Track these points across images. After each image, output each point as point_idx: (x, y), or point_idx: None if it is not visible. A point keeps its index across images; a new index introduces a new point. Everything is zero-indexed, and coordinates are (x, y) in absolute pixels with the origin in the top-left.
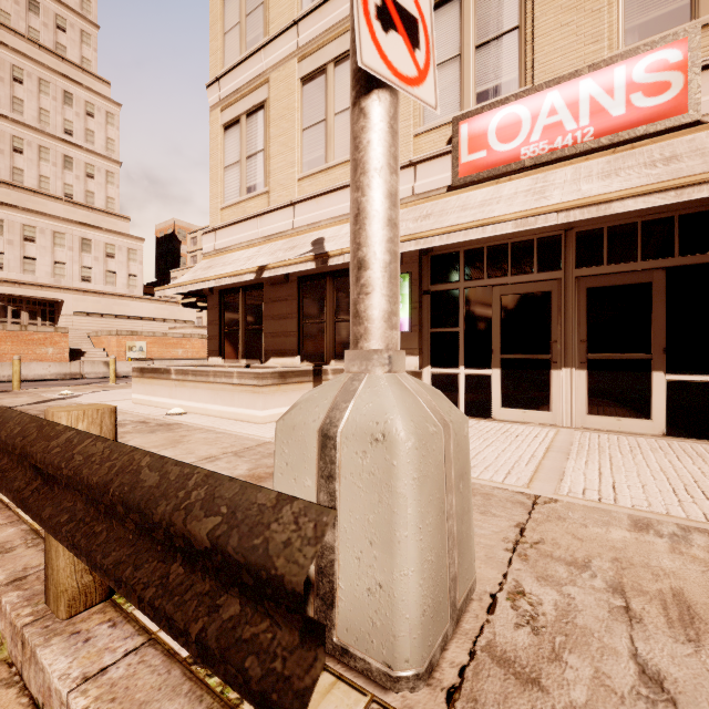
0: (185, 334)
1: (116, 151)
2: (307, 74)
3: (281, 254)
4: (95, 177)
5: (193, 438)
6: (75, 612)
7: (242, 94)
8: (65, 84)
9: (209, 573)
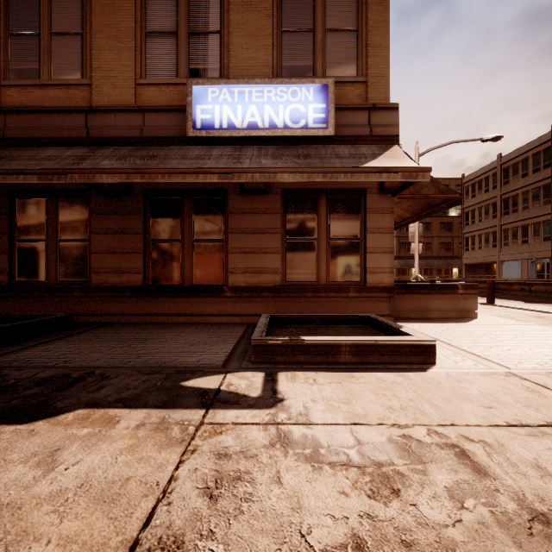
0: None
1: None
2: None
3: None
4: None
5: None
6: None
7: None
8: None
9: None
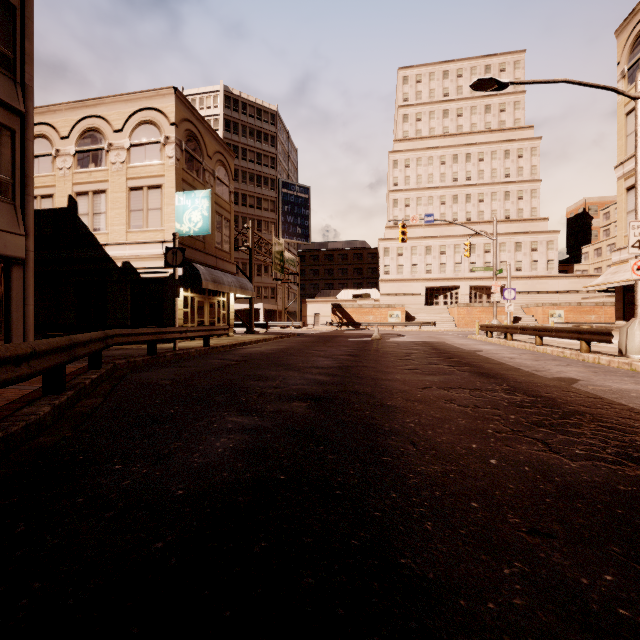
0: (597, 302)
1: (537, 172)
2: None
3: None
4: (523, 198)
5: (604, 347)
6: (585, 352)
7: None
8: (505, 146)
9: (605, 336)
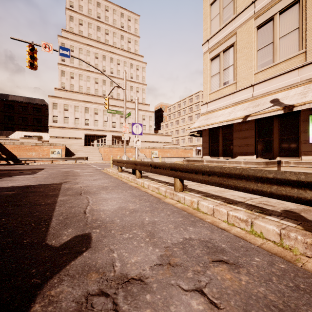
0: (170, 147)
1: (145, 80)
2: (260, 24)
3: (251, 109)
4: (139, 92)
5: None
6: None
7: (220, 43)
8: (131, 61)
9: None
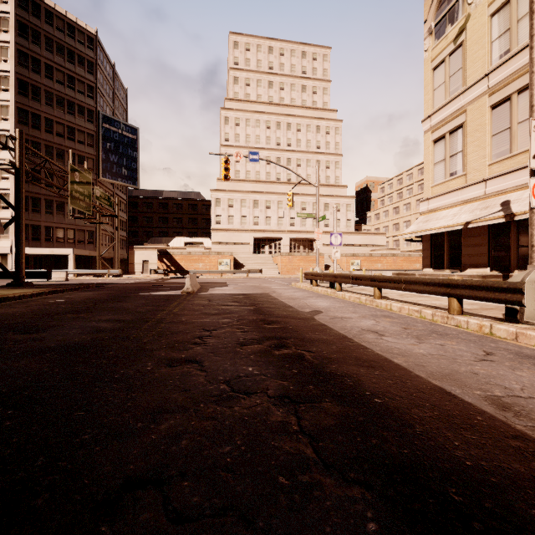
0: (382, 254)
1: (340, 148)
2: (495, 103)
3: (478, 212)
4: (330, 167)
5: (442, 299)
6: (457, 314)
7: (446, 122)
8: (317, 122)
9: (504, 293)
